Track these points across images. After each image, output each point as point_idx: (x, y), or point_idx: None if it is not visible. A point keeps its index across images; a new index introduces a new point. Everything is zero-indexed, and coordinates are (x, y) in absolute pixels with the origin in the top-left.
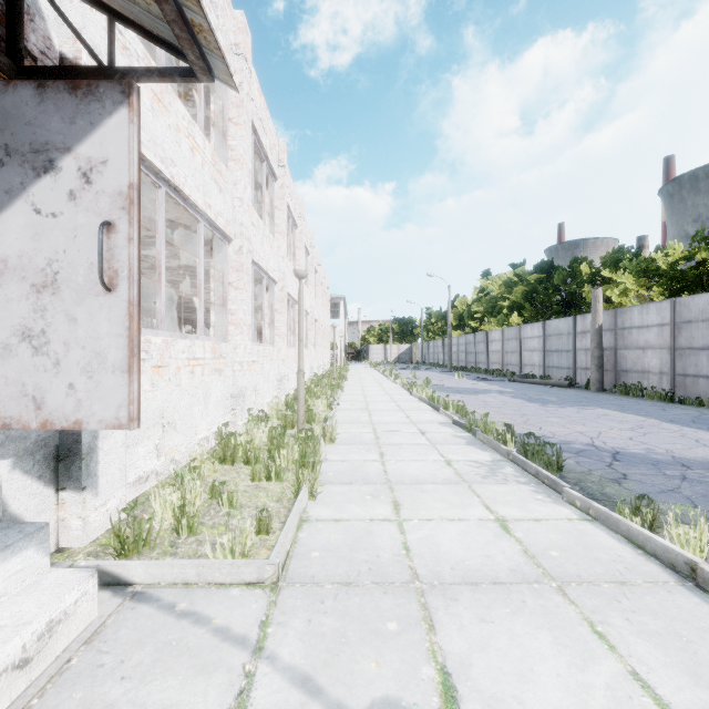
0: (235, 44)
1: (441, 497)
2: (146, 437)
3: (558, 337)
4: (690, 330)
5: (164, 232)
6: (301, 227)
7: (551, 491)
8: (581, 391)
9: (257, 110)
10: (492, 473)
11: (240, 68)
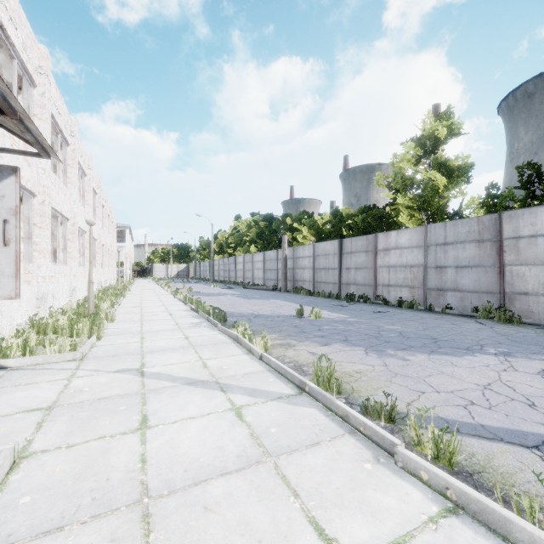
0: (39, 66)
1: (165, 334)
2: None
3: (271, 261)
4: (319, 260)
5: None
6: (90, 176)
7: (216, 328)
8: (277, 292)
9: (54, 102)
10: (195, 325)
11: (44, 82)
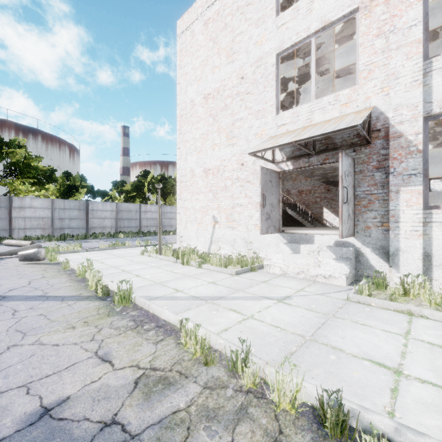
0: None
1: None
2: None
3: None
4: None
5: None
6: None
7: None
8: None
9: None
10: None
11: None
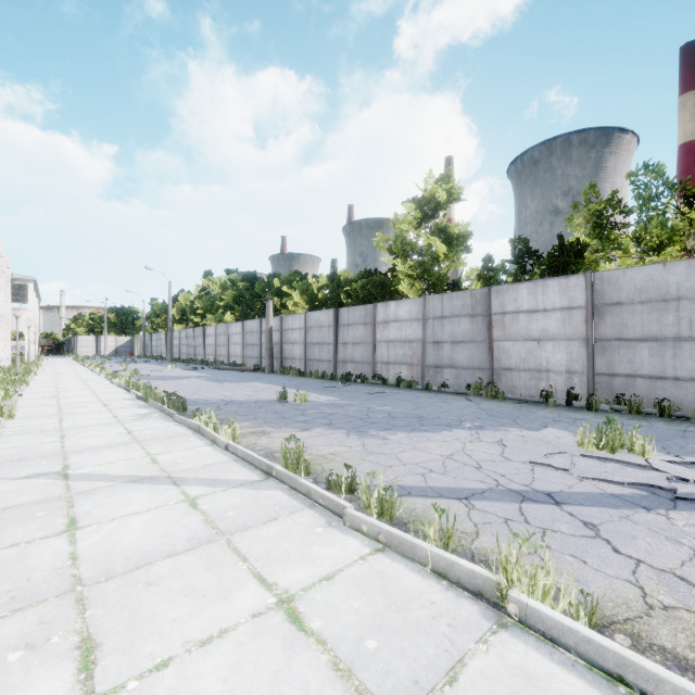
0: None
1: (98, 430)
2: None
3: (252, 334)
4: (312, 333)
5: None
6: None
7: (171, 419)
8: (259, 373)
9: None
10: (143, 417)
11: None
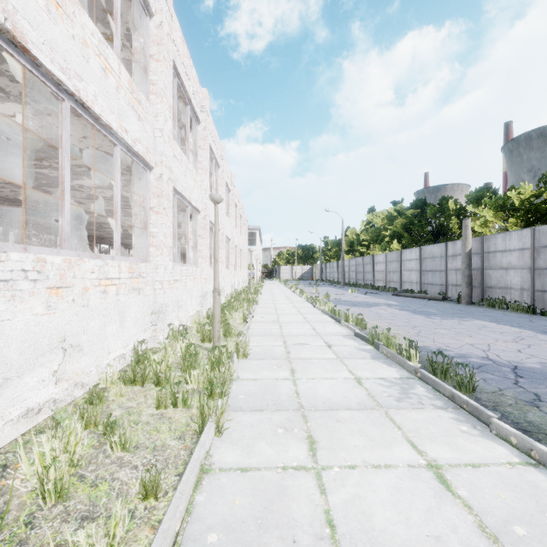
0: None
1: (359, 430)
2: (39, 364)
3: (433, 259)
4: None
5: (69, 147)
6: (223, 167)
7: (473, 419)
8: (453, 304)
9: (180, 56)
10: (405, 394)
11: (161, 8)
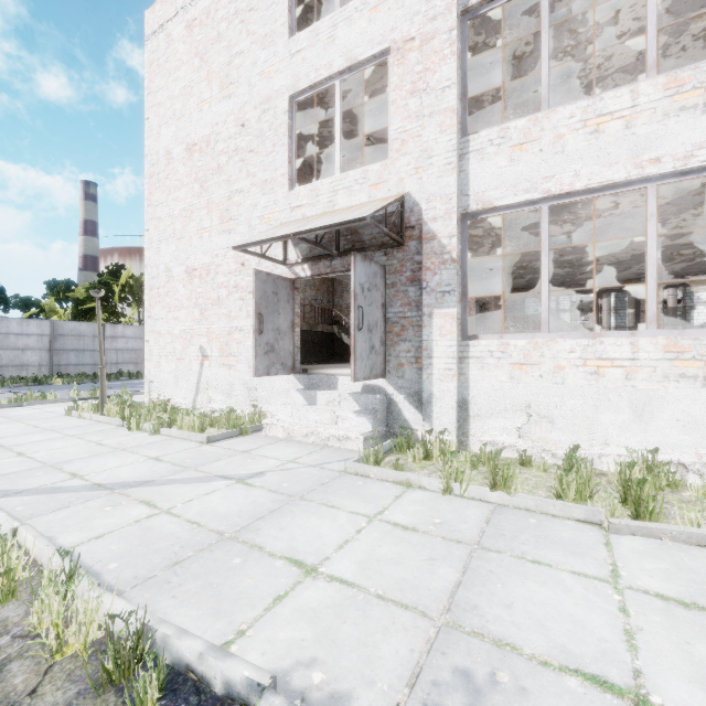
0: None
1: (401, 562)
2: (503, 416)
3: None
4: None
5: (547, 244)
6: None
7: None
8: None
9: None
10: None
11: None
